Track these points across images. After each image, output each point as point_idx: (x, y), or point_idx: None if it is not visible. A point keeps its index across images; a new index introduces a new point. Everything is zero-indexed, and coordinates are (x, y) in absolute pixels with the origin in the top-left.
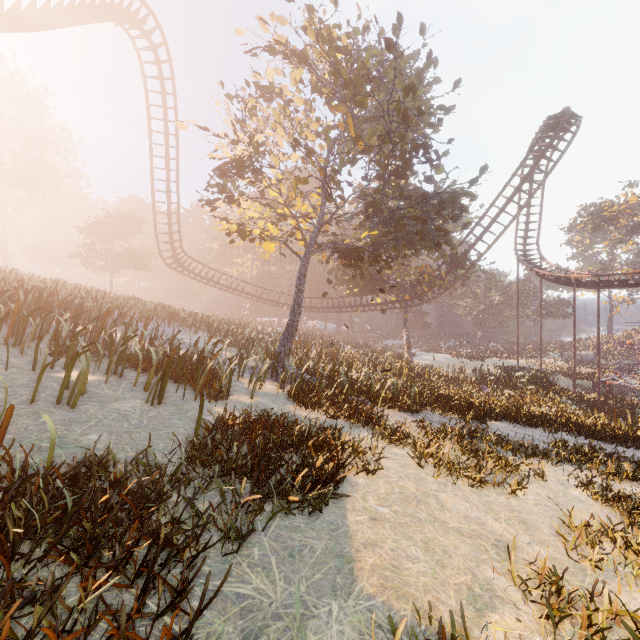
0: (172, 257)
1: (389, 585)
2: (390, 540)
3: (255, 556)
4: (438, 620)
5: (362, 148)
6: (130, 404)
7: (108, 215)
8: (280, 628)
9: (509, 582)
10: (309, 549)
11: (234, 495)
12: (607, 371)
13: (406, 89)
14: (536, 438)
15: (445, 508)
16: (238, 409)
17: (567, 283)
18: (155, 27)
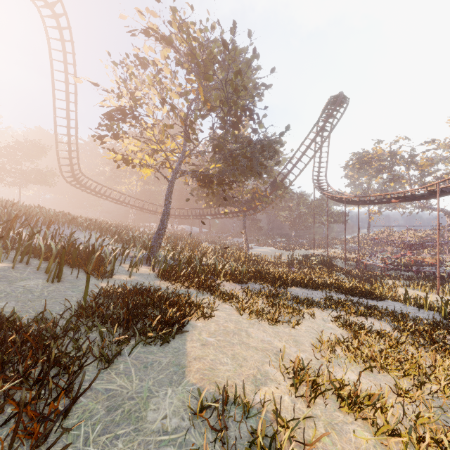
0: (72, 176)
1: (206, 378)
2: (212, 355)
3: (121, 368)
4: (232, 392)
5: (209, 108)
6: (34, 282)
7: (16, 142)
8: (132, 404)
9: (278, 371)
10: (158, 363)
11: (109, 335)
12: (364, 256)
13: (236, 73)
14: (316, 296)
15: (250, 336)
16: (118, 283)
17: (342, 201)
18: (57, 1)
